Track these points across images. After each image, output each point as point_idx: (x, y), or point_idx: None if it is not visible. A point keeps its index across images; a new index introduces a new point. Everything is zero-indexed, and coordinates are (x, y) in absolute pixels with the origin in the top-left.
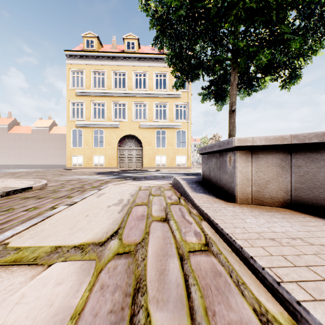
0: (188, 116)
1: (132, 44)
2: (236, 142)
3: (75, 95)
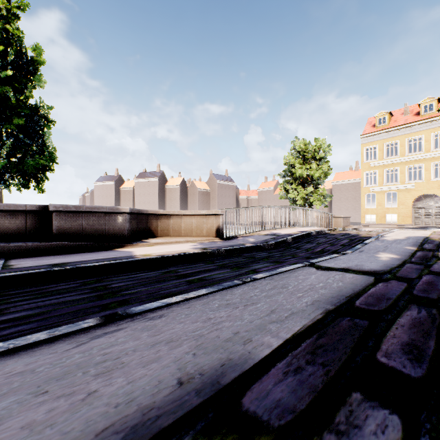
0: None
1: (430, 106)
2: None
3: (369, 167)
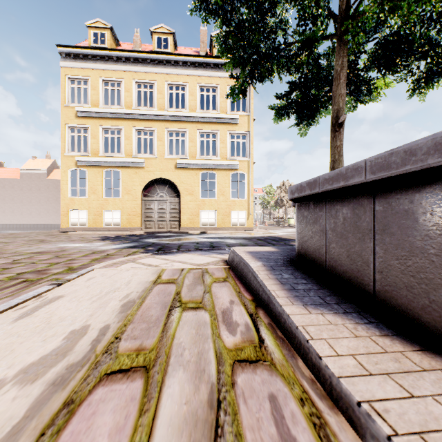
0: (248, 152)
1: (165, 41)
2: None
3: (75, 116)
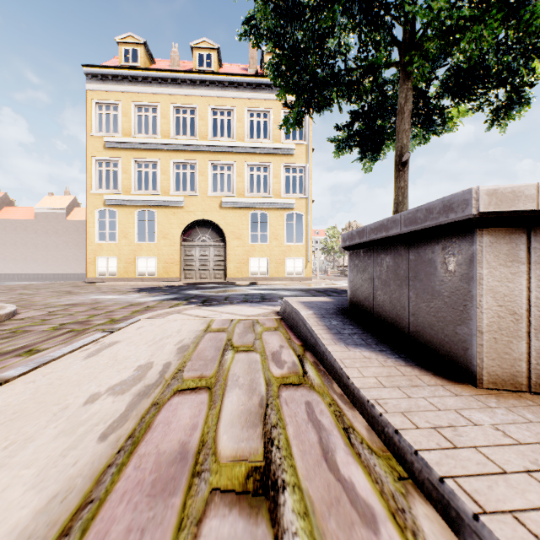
0: (306, 188)
1: (208, 58)
2: (483, 203)
3: (104, 148)
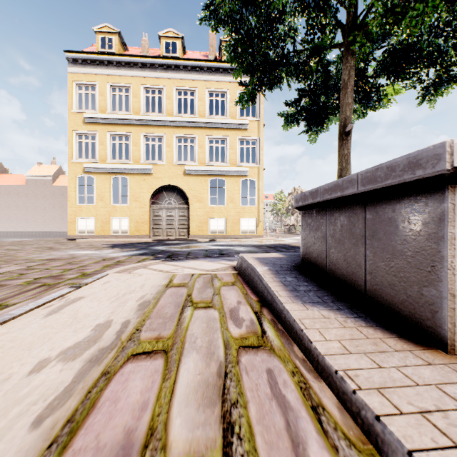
0: (258, 158)
1: (173, 45)
2: None
3: (83, 123)
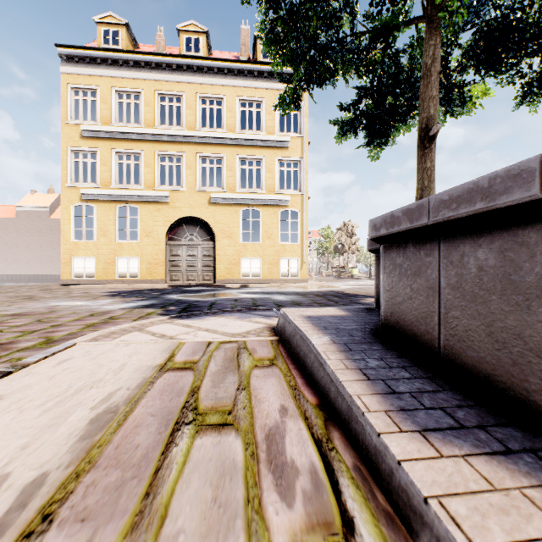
0: (302, 183)
1: (196, 42)
2: None
3: (80, 137)
